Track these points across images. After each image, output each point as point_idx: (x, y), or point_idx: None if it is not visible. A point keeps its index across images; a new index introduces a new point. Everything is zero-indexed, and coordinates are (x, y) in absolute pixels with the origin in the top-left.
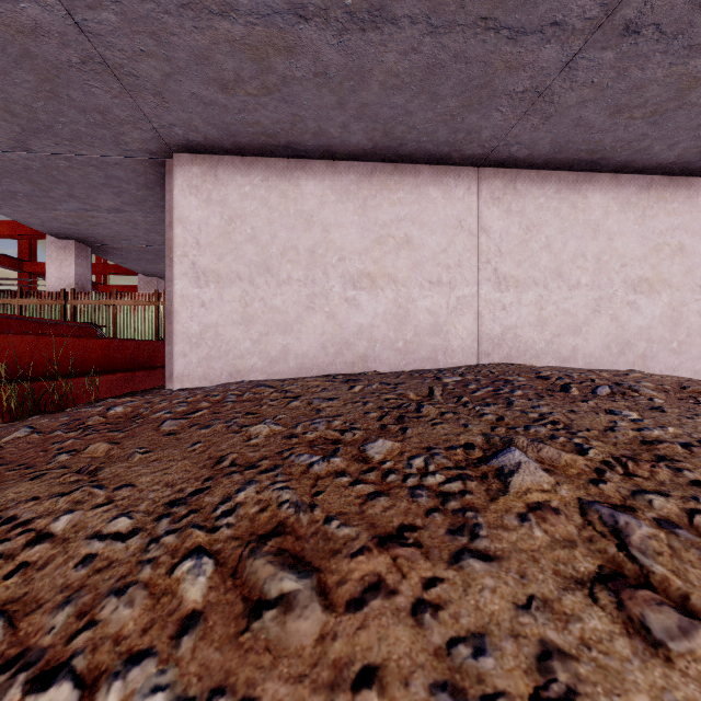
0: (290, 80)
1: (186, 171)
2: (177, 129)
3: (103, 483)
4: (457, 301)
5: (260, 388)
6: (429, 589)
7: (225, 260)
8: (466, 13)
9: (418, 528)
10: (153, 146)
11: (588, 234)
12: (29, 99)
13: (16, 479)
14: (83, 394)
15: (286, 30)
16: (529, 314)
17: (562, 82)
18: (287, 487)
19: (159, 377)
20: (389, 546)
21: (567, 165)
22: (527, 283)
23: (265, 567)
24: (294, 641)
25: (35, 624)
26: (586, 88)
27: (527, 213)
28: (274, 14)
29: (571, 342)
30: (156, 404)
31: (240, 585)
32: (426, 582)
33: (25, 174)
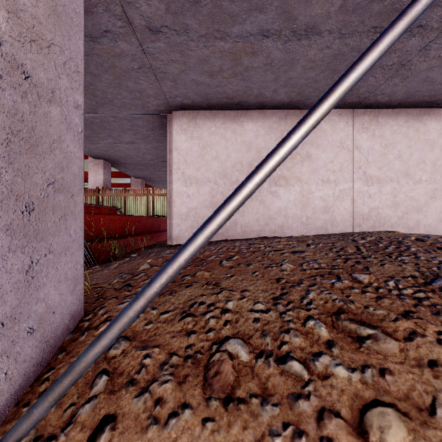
0: (250, 68)
1: (179, 120)
2: (178, 98)
3: (231, 289)
4: (339, 192)
5: (254, 245)
6: (441, 335)
7: (200, 170)
8: (364, 25)
9: (415, 312)
10: (162, 107)
11: (427, 148)
12: (105, 88)
13: (176, 287)
14: (129, 247)
15: (254, 43)
16: (387, 200)
17: (418, 58)
18: (331, 293)
19: (157, 237)
20: (408, 318)
21: (413, 105)
22: (385, 180)
23: (351, 325)
24: (388, 351)
25: (257, 342)
26: (434, 59)
27: (385, 136)
28: (250, 36)
29: (415, 217)
30: (203, 253)
31: (341, 331)
32: (437, 332)
33: (90, 126)
